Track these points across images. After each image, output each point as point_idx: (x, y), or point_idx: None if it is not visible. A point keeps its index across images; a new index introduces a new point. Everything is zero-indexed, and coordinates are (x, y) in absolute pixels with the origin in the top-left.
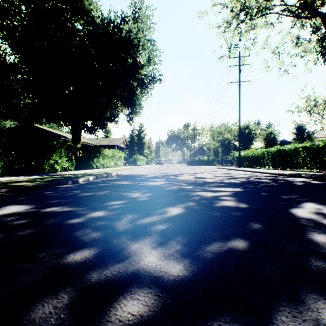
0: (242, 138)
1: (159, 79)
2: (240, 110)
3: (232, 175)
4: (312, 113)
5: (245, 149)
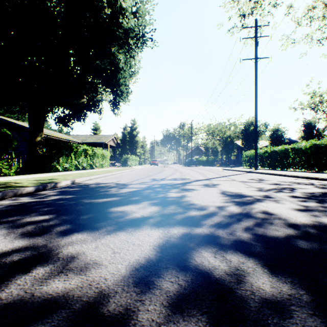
0: (246, 136)
1: (151, 39)
2: (256, 95)
3: (283, 185)
4: (316, 111)
5: (249, 148)
